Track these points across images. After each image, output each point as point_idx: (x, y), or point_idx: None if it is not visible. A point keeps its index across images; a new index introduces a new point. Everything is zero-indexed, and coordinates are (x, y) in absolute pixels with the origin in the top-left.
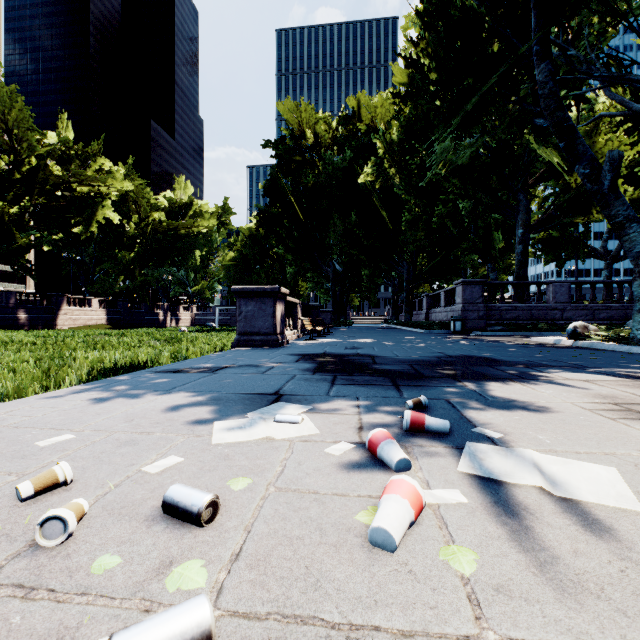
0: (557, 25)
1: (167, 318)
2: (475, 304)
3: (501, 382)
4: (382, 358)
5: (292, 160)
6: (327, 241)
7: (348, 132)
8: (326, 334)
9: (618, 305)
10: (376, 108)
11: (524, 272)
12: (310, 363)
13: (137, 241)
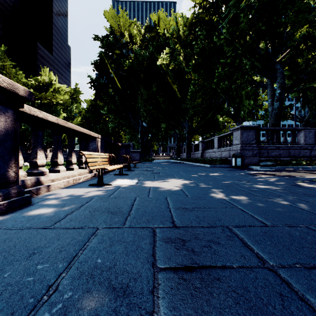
0: None
1: None
2: (250, 144)
3: None
4: None
5: (114, 52)
6: (137, 106)
7: (151, 37)
8: (131, 170)
9: None
10: (169, 21)
11: (279, 122)
12: None
13: None
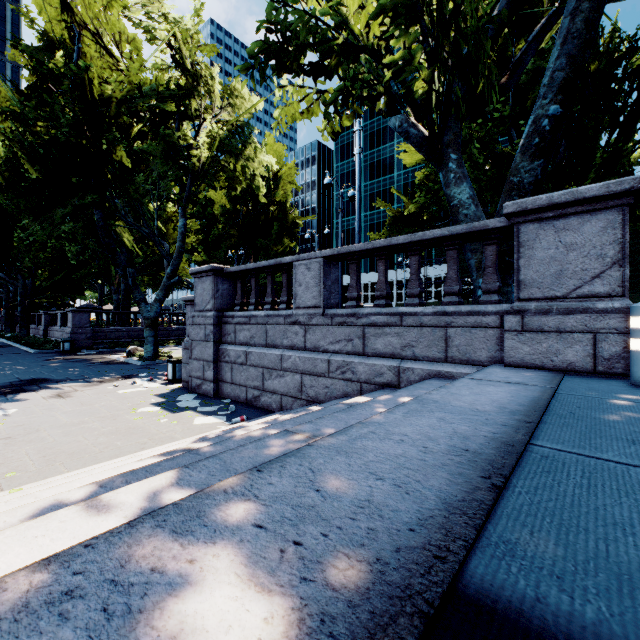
0: (110, 188)
1: None
2: (84, 328)
3: (28, 392)
4: None
5: None
6: None
7: None
8: None
9: (184, 327)
10: None
11: (127, 303)
12: None
13: None
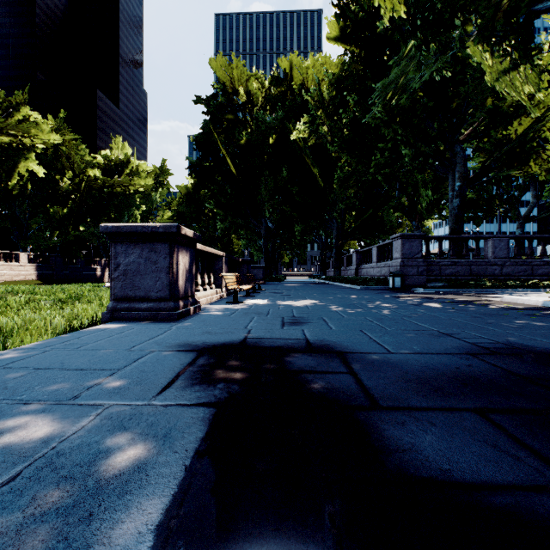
0: None
1: (105, 273)
2: (414, 259)
3: None
4: (368, 364)
5: (225, 118)
6: (259, 198)
7: (280, 93)
8: (256, 292)
9: None
10: (307, 69)
11: (460, 227)
12: (188, 409)
13: (71, 197)
